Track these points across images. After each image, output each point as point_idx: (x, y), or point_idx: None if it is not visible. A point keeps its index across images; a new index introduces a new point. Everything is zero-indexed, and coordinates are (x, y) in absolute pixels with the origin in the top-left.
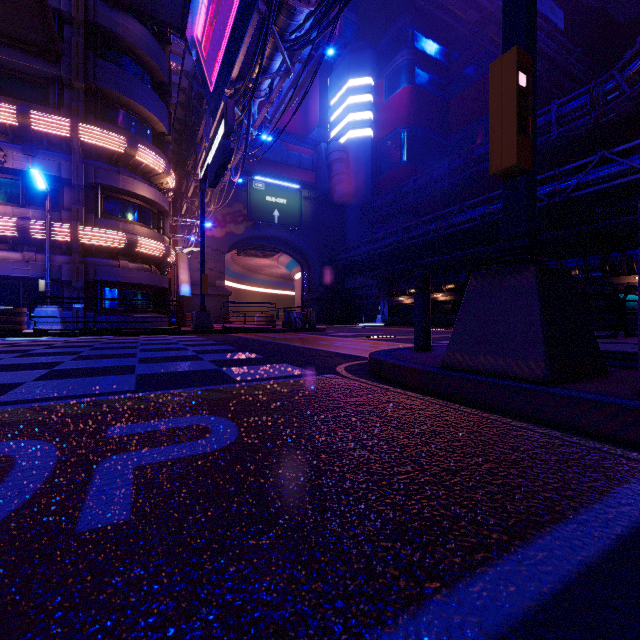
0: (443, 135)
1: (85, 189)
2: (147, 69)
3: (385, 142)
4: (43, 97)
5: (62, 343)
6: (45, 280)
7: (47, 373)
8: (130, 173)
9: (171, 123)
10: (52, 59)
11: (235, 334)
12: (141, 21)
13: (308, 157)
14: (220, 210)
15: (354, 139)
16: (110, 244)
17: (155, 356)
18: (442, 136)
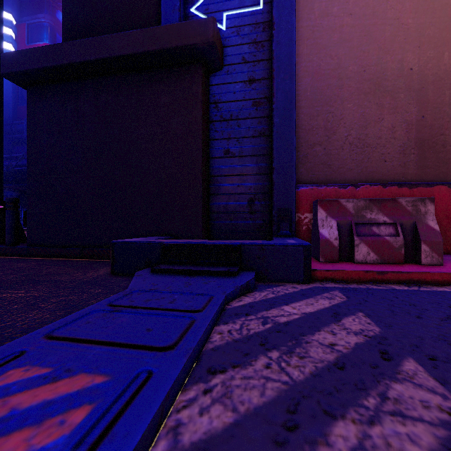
0: None
1: None
2: None
3: None
4: None
5: None
6: None
7: None
8: None
9: None
10: None
11: None
12: None
13: None
14: None
15: None
16: None
17: None
18: None
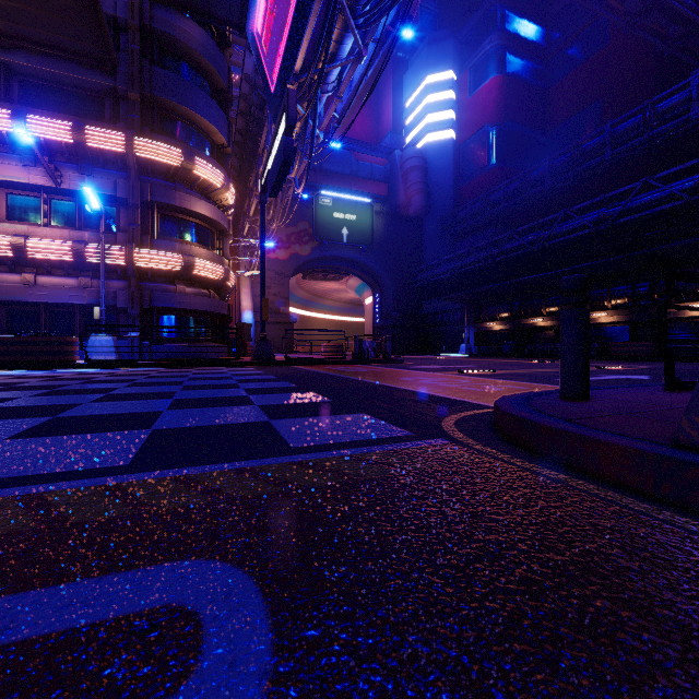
0: (541, 131)
1: (141, 208)
2: (205, 75)
3: (469, 144)
4: (99, 112)
5: (105, 376)
6: (100, 307)
7: (40, 424)
8: (187, 189)
9: (231, 133)
10: (107, 70)
11: (299, 366)
12: (199, 23)
13: (380, 167)
14: (284, 230)
15: (433, 143)
16: (166, 267)
17: (195, 397)
18: (539, 132)
